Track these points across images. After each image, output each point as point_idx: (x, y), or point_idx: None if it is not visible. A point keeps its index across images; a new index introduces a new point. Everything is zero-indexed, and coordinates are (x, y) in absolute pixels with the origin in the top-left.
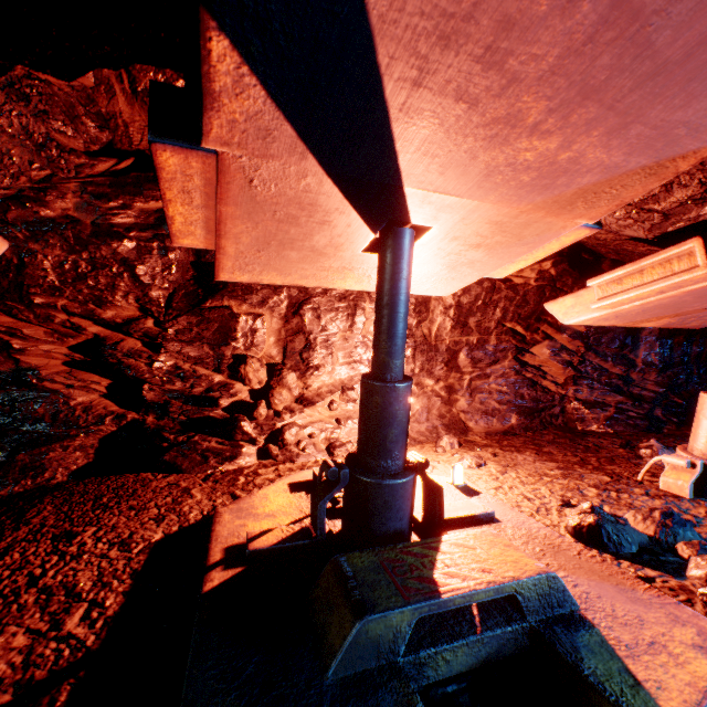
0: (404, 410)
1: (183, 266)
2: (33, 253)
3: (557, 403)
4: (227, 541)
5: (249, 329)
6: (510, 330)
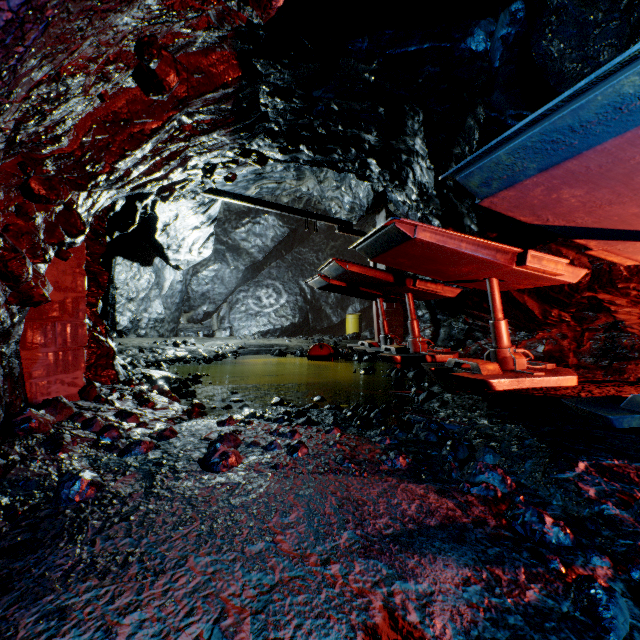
0: None
1: None
2: (613, 264)
3: None
4: None
5: None
6: None
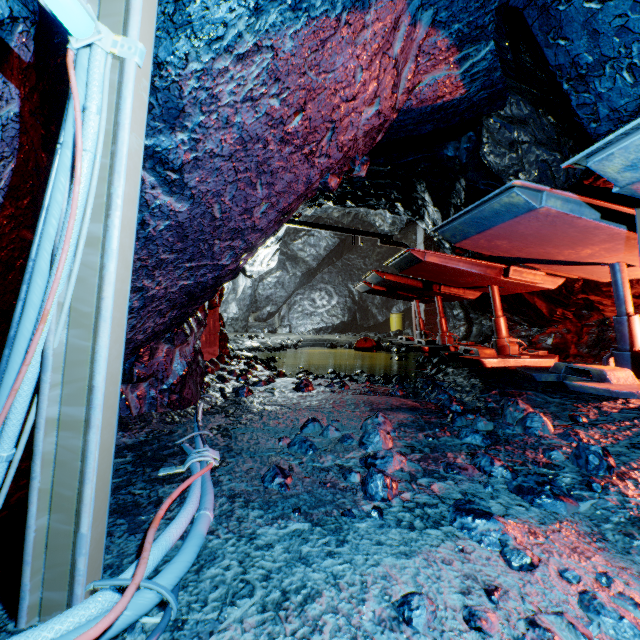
0: (622, 327)
1: None
2: None
3: None
4: None
5: None
6: None
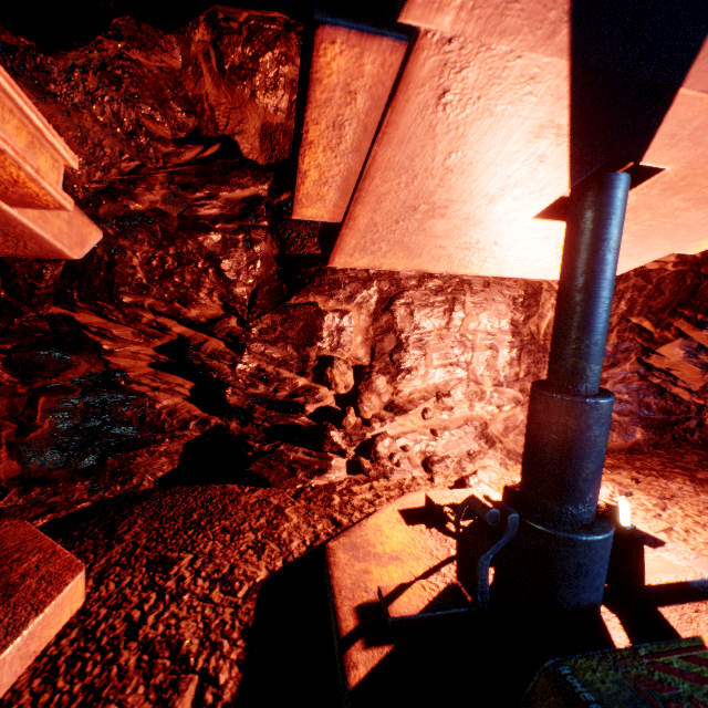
0: (605, 436)
1: (268, 260)
2: (122, 250)
3: (693, 415)
4: (354, 597)
5: (335, 328)
6: (636, 327)
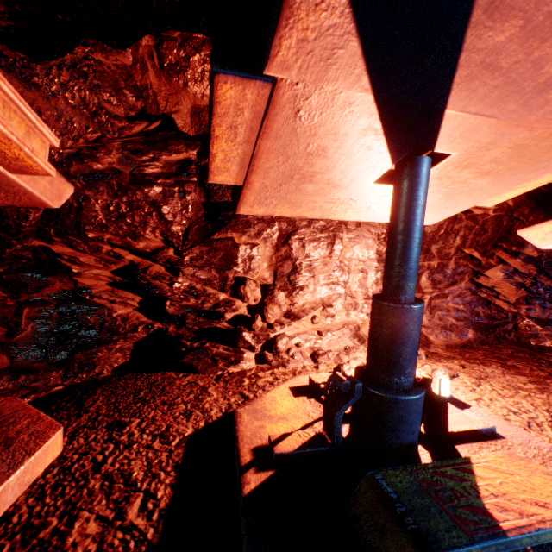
0: (417, 330)
1: (197, 206)
2: (88, 198)
3: (510, 320)
4: (251, 442)
5: (247, 256)
6: (468, 256)
